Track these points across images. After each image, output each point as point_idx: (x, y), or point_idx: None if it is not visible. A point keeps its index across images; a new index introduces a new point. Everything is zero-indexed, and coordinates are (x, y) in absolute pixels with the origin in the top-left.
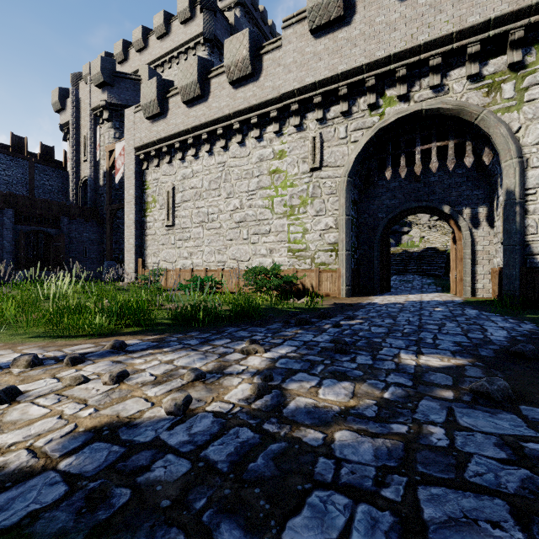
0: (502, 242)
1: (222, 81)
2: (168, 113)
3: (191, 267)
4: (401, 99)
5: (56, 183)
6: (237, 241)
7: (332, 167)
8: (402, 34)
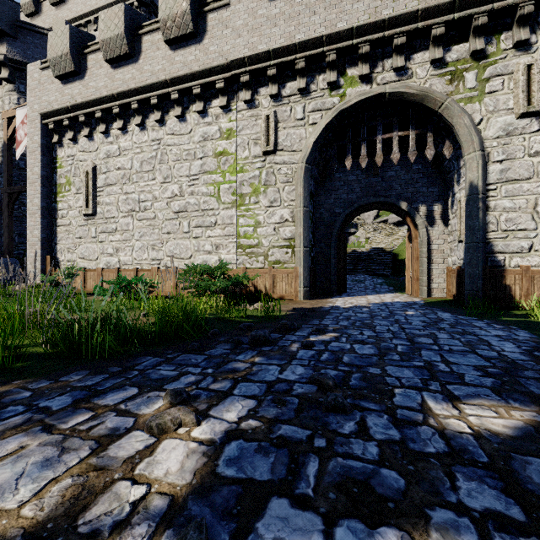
0: (460, 240)
1: (157, 39)
2: (87, 73)
3: (118, 266)
4: (363, 80)
5: None
6: (176, 234)
7: (288, 151)
8: (365, 5)
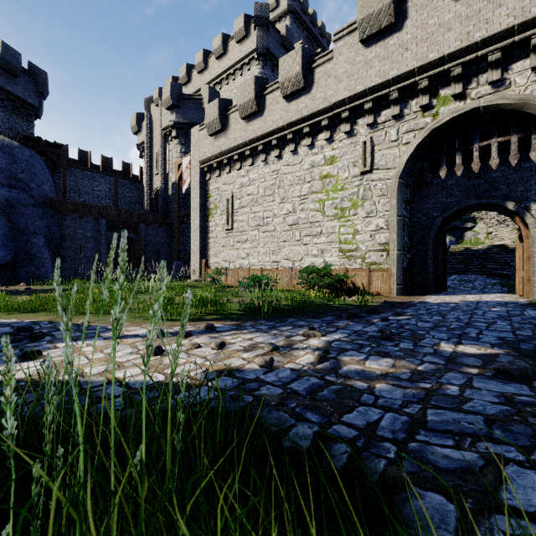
0: None
1: (276, 96)
2: (228, 129)
3: (248, 266)
4: (456, 98)
5: (133, 194)
6: (290, 242)
7: (383, 169)
8: (456, 33)
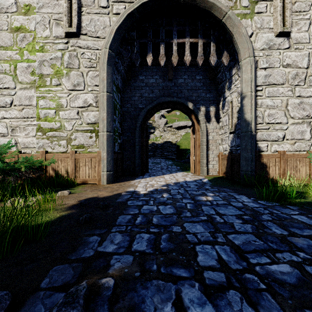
0: (232, 132)
1: None
2: None
3: None
4: None
5: None
6: None
7: (92, 36)
8: None
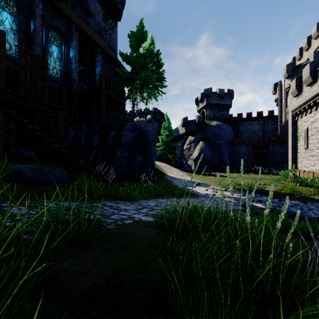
0: None
1: None
2: (302, 92)
3: (314, 171)
4: None
5: (273, 126)
6: None
7: None
8: None
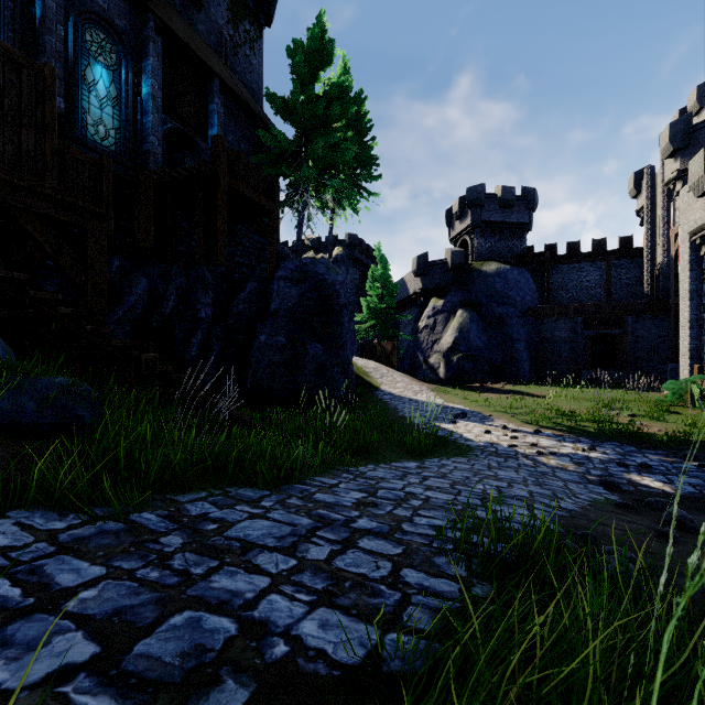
0: None
1: None
2: None
3: None
4: None
5: (632, 274)
6: None
7: None
8: None
